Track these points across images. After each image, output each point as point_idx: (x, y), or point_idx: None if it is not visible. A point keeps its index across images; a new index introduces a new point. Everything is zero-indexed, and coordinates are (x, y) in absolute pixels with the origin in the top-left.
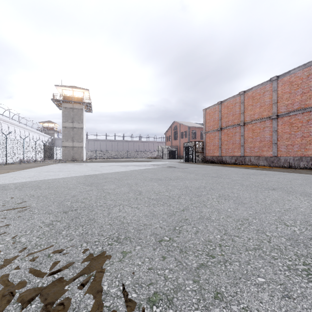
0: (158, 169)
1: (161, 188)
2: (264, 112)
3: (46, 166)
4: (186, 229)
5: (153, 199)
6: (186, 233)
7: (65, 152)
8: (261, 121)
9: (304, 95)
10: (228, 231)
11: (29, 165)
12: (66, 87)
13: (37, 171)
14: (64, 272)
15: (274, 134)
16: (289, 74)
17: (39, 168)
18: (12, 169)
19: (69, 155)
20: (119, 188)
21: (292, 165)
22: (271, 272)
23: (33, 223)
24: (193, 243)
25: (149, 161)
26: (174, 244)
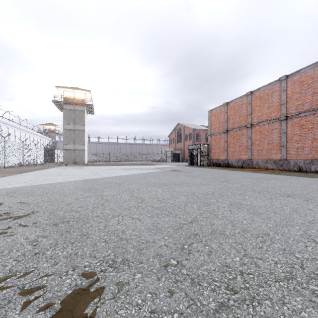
0: (162, 173)
1: (165, 195)
2: (272, 113)
3: (45, 170)
4: (197, 248)
5: (156, 208)
6: (198, 254)
7: (66, 155)
8: (269, 123)
9: (315, 95)
10: (248, 251)
11: (28, 168)
12: (67, 88)
13: (35, 175)
14: (37, 317)
15: (283, 136)
16: (299, 73)
17: (37, 172)
18: (9, 173)
19: (70, 158)
20: (119, 194)
21: (302, 169)
22: (317, 317)
23: (15, 239)
24: (207, 268)
25: (153, 164)
26: (184, 271)
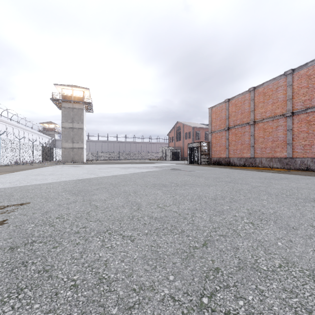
0: (162, 172)
1: (167, 199)
2: (277, 109)
3: (40, 168)
4: (225, 305)
5: (156, 219)
6: None
7: (64, 153)
8: (274, 119)
9: None
10: None
11: (24, 167)
12: (65, 85)
13: (26, 175)
14: None
15: (289, 133)
16: (306, 66)
17: (30, 171)
18: (1, 172)
19: (69, 157)
20: (112, 198)
21: (310, 168)
22: None
23: None
24: None
25: (152, 163)
26: None
